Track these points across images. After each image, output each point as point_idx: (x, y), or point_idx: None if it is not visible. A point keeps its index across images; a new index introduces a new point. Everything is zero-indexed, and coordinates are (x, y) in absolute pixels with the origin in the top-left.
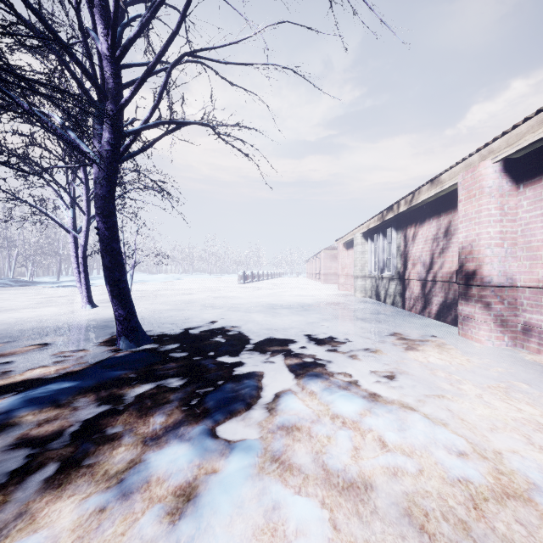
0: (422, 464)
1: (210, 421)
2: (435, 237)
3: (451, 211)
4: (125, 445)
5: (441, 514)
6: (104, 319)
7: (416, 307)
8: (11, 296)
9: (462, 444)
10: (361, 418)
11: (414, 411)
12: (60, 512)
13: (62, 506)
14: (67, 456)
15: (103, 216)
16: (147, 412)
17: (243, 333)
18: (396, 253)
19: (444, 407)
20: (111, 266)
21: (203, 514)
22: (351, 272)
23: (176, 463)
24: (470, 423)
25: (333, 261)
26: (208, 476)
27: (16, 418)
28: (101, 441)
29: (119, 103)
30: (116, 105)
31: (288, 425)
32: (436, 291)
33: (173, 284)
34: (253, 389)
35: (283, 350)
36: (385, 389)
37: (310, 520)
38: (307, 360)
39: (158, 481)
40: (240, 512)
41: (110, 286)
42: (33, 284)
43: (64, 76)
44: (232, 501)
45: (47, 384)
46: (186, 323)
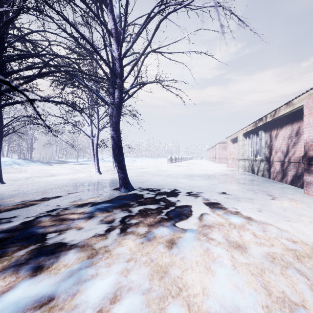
0: (274, 243)
1: (173, 221)
2: (290, 136)
3: (300, 121)
4: (141, 226)
5: (281, 258)
6: (108, 179)
7: (277, 177)
8: (61, 168)
9: (296, 238)
10: (243, 225)
11: (271, 224)
12: (128, 242)
13: (127, 240)
14: (121, 227)
15: (115, 131)
16: (145, 216)
17: (177, 188)
18: (265, 145)
19: (288, 224)
20: (118, 154)
21: (180, 247)
22: (236, 157)
23: (164, 233)
24: (302, 231)
25: (223, 150)
26: (178, 238)
27: (95, 214)
28: (131, 224)
29: (122, 79)
30: (121, 80)
31: (208, 225)
32: (290, 168)
33: (133, 163)
34: (189, 211)
35: (200, 196)
36: (256, 215)
37: (223, 253)
38: (213, 201)
39: (159, 237)
40: (194, 248)
41: (118, 163)
42: (67, 163)
43: (93, 65)
44: (190, 245)
45: (100, 204)
46: (147, 182)
